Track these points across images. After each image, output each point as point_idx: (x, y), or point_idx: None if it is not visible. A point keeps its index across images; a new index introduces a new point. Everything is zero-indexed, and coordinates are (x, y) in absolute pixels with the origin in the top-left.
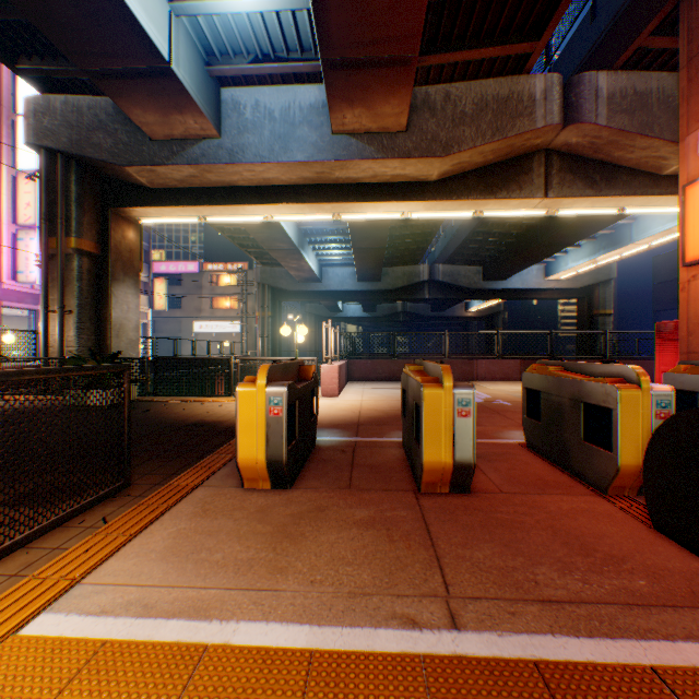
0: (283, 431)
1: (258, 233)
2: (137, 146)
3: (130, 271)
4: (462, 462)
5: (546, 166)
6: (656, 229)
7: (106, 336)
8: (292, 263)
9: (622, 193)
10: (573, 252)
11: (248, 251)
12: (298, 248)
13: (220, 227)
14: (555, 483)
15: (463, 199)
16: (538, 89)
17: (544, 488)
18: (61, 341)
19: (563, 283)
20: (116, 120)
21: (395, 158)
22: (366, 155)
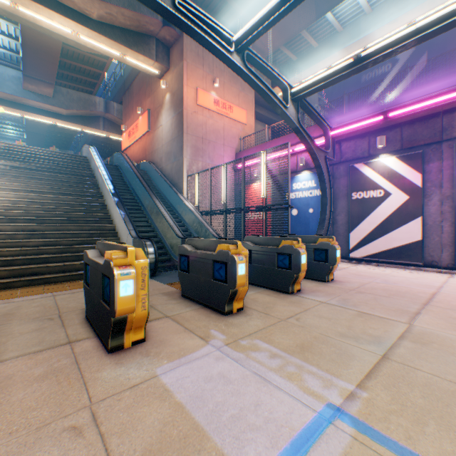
0: None
1: None
2: None
3: None
4: None
5: (105, 122)
6: None
7: None
8: None
9: None
10: None
11: None
12: None
13: None
14: None
15: (77, 124)
16: (98, 101)
17: None
18: None
19: None
20: None
21: (50, 105)
22: (38, 101)
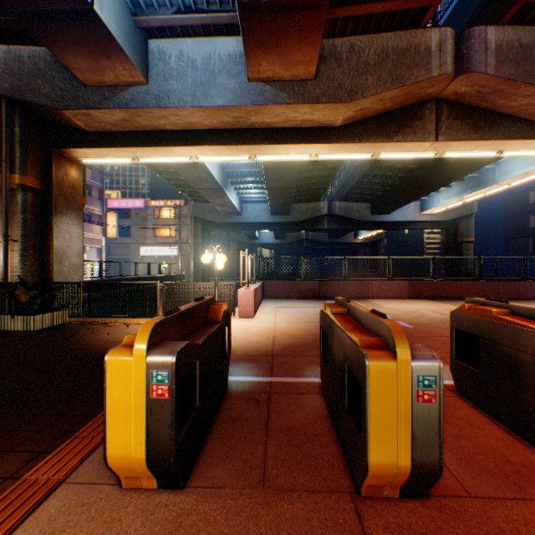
0: (170, 419)
1: (188, 174)
2: (72, 92)
3: (72, 205)
4: (424, 466)
5: (437, 113)
6: (517, 172)
7: (49, 262)
8: (217, 200)
9: (503, 137)
10: (444, 192)
11: (182, 190)
12: (222, 187)
13: (157, 170)
14: (529, 471)
15: (364, 142)
16: (434, 41)
17: (522, 485)
18: (5, 267)
19: (434, 216)
20: (53, 68)
21: (305, 103)
22: (279, 100)
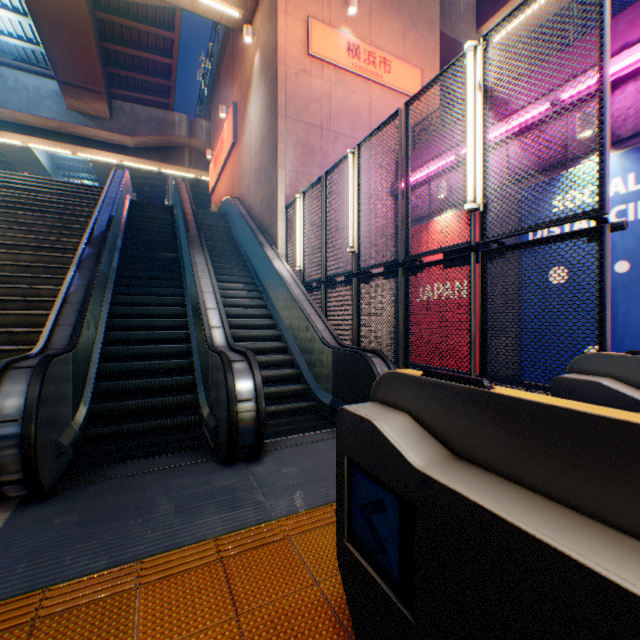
0: None
1: (14, 156)
2: None
3: None
4: None
5: (191, 155)
6: None
7: None
8: None
9: None
10: None
11: None
12: (53, 176)
13: None
14: None
15: (149, 160)
16: (178, 120)
17: None
18: None
19: None
20: None
21: (106, 131)
22: (89, 125)
